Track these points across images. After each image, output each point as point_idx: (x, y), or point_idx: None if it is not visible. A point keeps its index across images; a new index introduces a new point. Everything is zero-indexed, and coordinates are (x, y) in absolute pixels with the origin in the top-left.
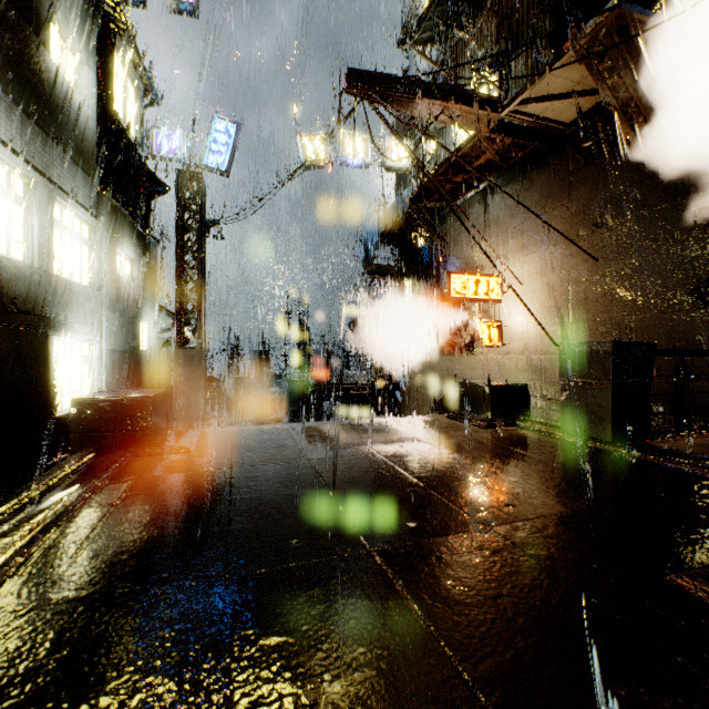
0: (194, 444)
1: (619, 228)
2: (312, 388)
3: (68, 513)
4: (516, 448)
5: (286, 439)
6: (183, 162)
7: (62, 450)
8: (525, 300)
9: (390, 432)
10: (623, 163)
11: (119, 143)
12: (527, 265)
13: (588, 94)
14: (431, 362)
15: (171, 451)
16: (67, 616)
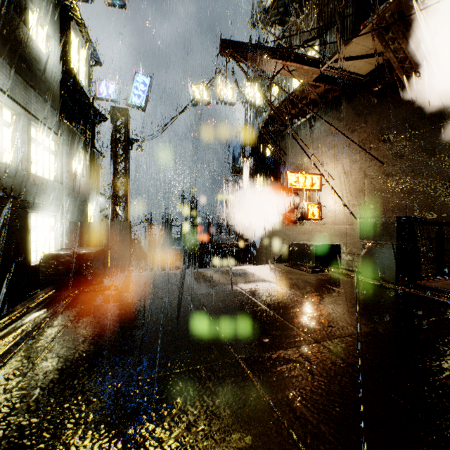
0: (121, 284)
1: (398, 143)
2: (199, 246)
3: (33, 332)
4: (333, 286)
5: (181, 280)
6: (116, 101)
7: (37, 286)
8: (336, 190)
9: (249, 276)
10: (400, 100)
11: (74, 89)
12: (337, 167)
13: (378, 56)
14: (275, 230)
15: (105, 288)
16: (26, 408)
